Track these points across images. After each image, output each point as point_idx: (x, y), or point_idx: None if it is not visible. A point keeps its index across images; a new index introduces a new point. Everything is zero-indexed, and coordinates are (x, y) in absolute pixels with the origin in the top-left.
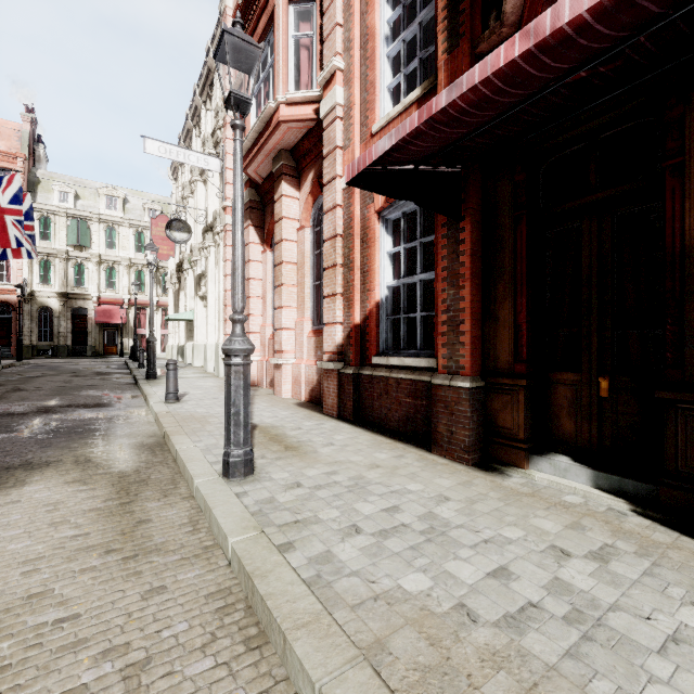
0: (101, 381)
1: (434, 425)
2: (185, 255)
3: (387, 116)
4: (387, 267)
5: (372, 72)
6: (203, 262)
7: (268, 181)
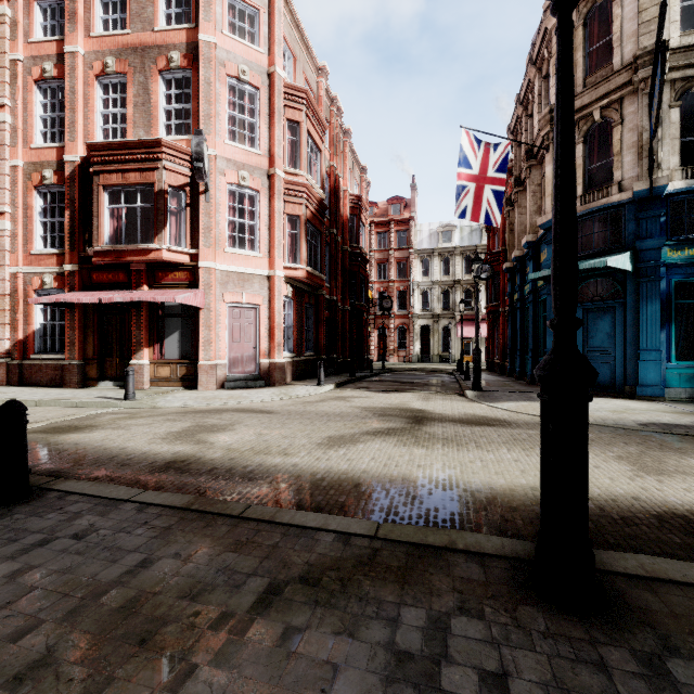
0: None
1: (64, 378)
2: None
3: (41, 252)
4: (40, 315)
5: (31, 225)
6: None
7: None
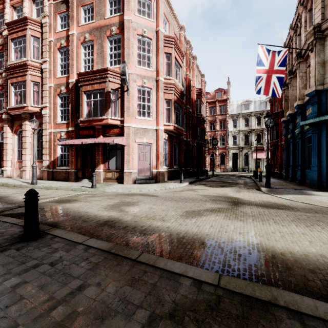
0: None
1: (69, 177)
2: None
3: (60, 122)
4: (60, 150)
5: (56, 111)
6: None
7: (17, 115)
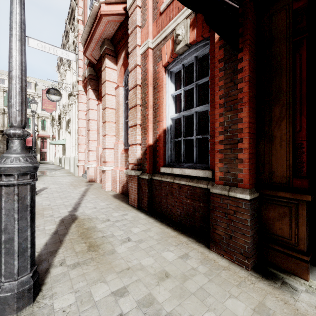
0: None
1: (212, 227)
2: (62, 110)
3: None
4: (171, 105)
5: None
6: (70, 113)
7: (99, 62)
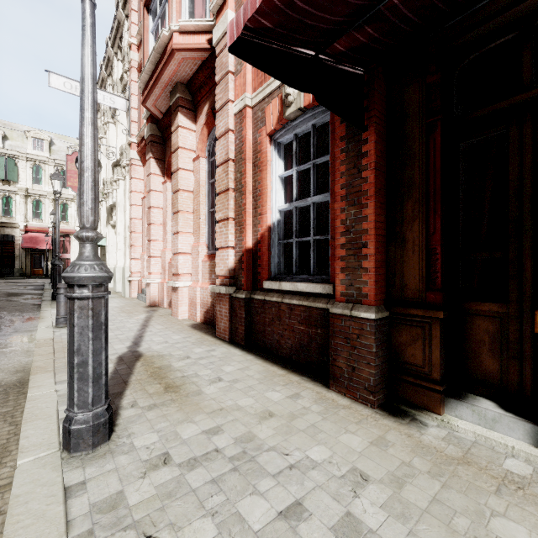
0: (6, 302)
1: (332, 358)
2: (100, 188)
3: None
4: (279, 191)
5: None
6: (114, 195)
7: (167, 116)
